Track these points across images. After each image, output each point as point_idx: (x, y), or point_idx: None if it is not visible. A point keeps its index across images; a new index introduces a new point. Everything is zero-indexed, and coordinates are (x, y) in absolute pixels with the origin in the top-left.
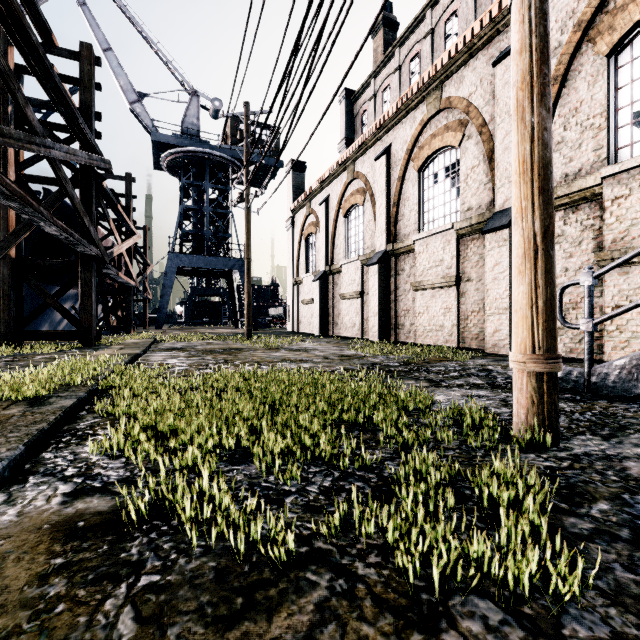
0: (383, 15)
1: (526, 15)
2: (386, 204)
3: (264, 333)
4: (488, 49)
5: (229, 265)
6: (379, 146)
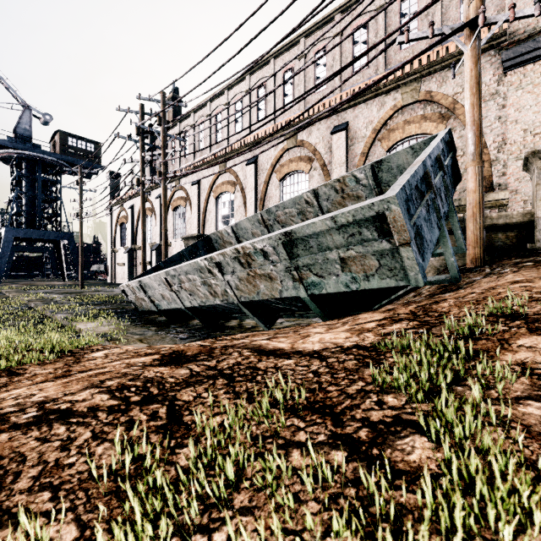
0: (172, 96)
1: (142, 238)
2: (160, 222)
3: (90, 284)
4: (192, 176)
5: (59, 237)
6: (158, 191)
